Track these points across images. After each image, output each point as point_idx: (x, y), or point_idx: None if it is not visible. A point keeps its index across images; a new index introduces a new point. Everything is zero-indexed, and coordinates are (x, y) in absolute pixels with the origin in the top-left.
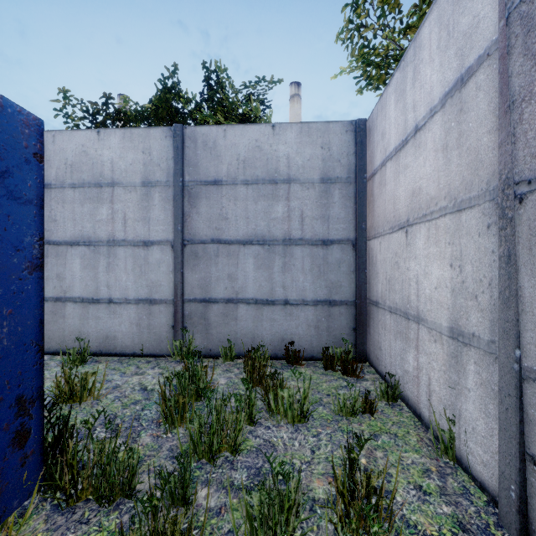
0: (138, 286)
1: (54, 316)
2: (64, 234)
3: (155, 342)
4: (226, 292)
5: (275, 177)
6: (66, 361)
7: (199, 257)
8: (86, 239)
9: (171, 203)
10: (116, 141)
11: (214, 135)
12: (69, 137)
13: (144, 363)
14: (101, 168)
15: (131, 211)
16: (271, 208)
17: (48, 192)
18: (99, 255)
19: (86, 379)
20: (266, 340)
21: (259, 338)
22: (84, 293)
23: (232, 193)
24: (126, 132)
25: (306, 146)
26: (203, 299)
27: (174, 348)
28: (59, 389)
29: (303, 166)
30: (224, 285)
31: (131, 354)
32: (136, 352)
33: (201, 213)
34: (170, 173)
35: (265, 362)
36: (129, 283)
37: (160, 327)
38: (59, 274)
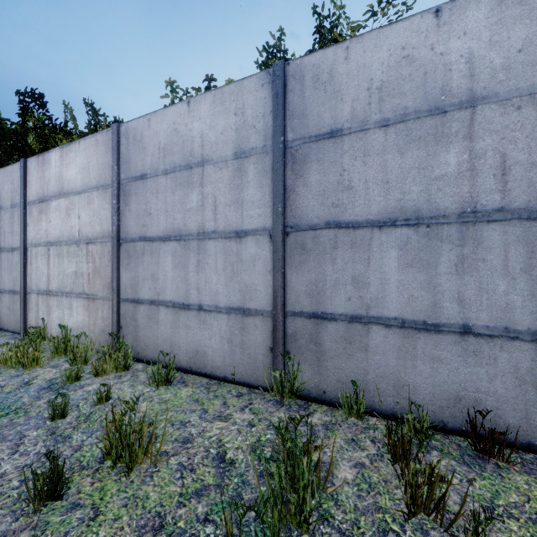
0: (229, 290)
1: (149, 320)
2: (158, 228)
3: (249, 366)
4: (349, 305)
5: (442, 101)
6: (155, 376)
7: (307, 250)
8: (177, 233)
9: (269, 175)
10: (206, 109)
11: (330, 61)
12: (161, 117)
13: (233, 397)
14: (191, 146)
15: (222, 193)
16: (433, 158)
17: (144, 183)
18: (189, 252)
19: (141, 431)
20: (423, 393)
21: (408, 388)
22: (175, 297)
23: (359, 145)
24: (216, 94)
25: (515, 24)
26: (312, 313)
27: (272, 381)
28: (108, 440)
29: (506, 66)
30: (345, 293)
31: (222, 378)
32: (228, 376)
33: (310, 185)
34: (267, 134)
35: (440, 462)
36: (219, 286)
37: (255, 348)
38: (154, 274)
